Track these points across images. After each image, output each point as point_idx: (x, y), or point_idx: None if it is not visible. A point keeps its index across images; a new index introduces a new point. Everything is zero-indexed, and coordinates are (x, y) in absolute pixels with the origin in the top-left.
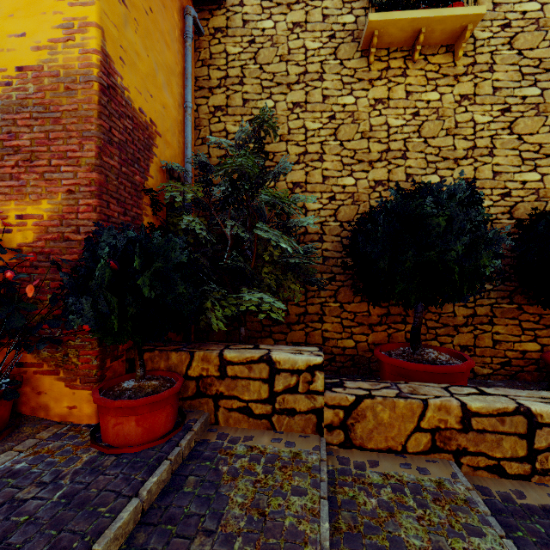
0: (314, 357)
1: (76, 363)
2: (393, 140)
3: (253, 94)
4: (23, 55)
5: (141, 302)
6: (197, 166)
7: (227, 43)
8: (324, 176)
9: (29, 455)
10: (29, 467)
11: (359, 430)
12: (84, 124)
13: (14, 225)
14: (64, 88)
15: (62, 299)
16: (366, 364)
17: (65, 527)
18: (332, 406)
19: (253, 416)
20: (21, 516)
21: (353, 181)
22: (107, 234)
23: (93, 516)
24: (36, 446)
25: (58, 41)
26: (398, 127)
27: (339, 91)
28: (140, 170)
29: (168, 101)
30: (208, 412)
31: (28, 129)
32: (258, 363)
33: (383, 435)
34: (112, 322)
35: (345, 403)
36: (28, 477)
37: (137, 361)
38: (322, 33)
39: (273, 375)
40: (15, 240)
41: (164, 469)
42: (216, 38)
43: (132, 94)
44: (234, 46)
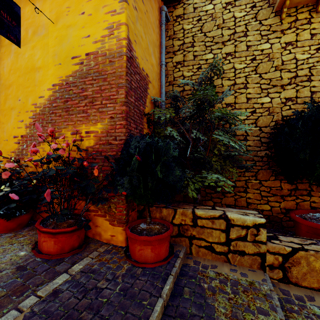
0: (258, 218)
1: (114, 212)
2: (300, 69)
3: (199, 52)
4: (89, 47)
5: (154, 180)
6: (166, 98)
7: (183, 23)
8: (247, 98)
9: (97, 261)
10: (99, 268)
11: (295, 272)
12: (119, 79)
13: (84, 137)
14: (108, 61)
15: (110, 177)
16: (279, 222)
17: (128, 310)
18: (272, 252)
19: (214, 252)
20: (103, 298)
21: (269, 100)
22: (134, 140)
23: (141, 306)
24: (99, 256)
25: (106, 36)
26: (304, 60)
27: (259, 41)
28: (142, 103)
29: (153, 62)
30: (185, 246)
31: (91, 85)
32: (218, 219)
33: (315, 278)
34: (139, 191)
35: (283, 252)
36: (100, 274)
37: (147, 213)
38: (246, 6)
39: (229, 227)
40: (85, 144)
41: (171, 281)
42: (177, 21)
43: (139, 60)
44: (188, 25)
